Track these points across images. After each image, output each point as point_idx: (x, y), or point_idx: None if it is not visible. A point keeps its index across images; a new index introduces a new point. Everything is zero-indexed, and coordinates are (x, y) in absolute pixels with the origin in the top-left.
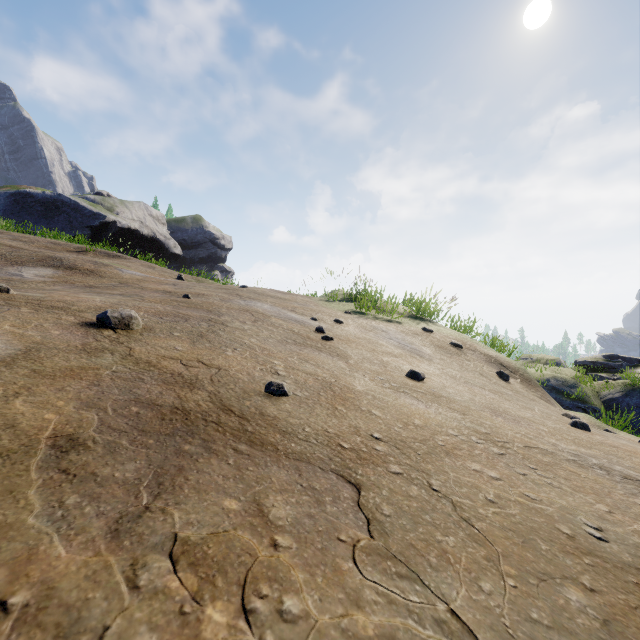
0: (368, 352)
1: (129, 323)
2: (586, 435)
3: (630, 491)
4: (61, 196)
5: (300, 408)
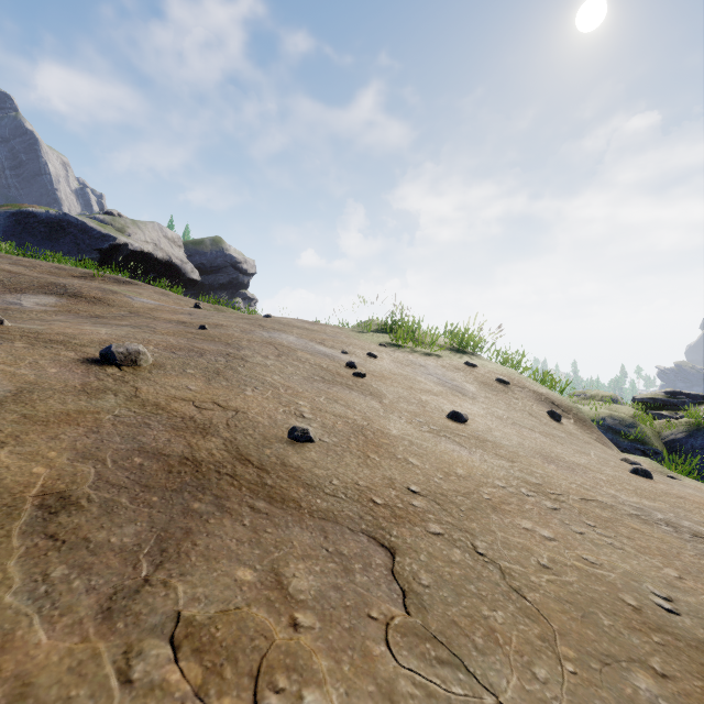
0: (405, 390)
1: (136, 359)
2: (649, 484)
3: (701, 552)
4: (67, 216)
5: (327, 457)
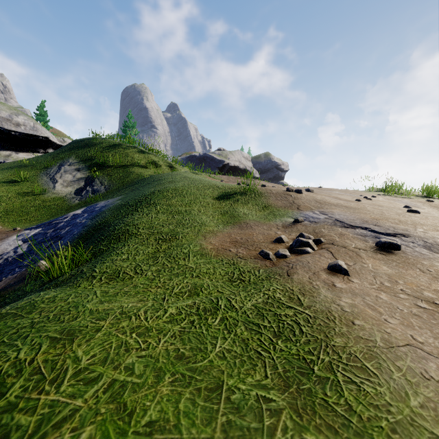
0: (387, 203)
1: (313, 191)
2: None
3: None
4: (206, 154)
5: (365, 202)
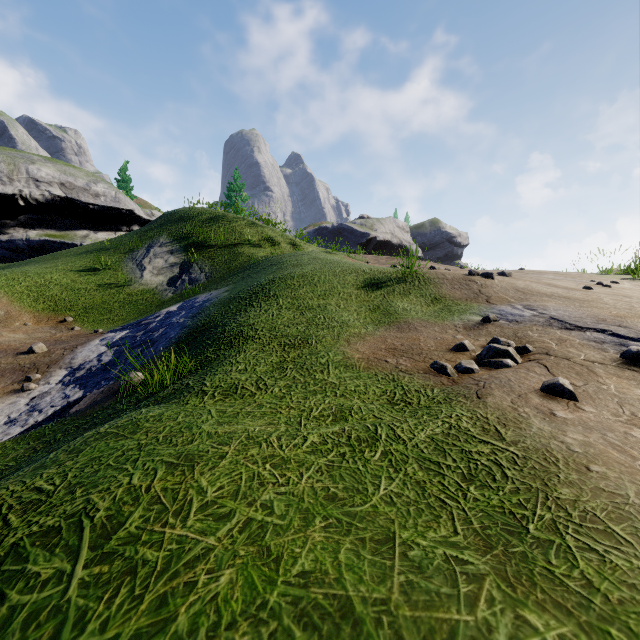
0: (639, 292)
1: (511, 275)
2: None
3: None
4: (342, 225)
5: (599, 291)
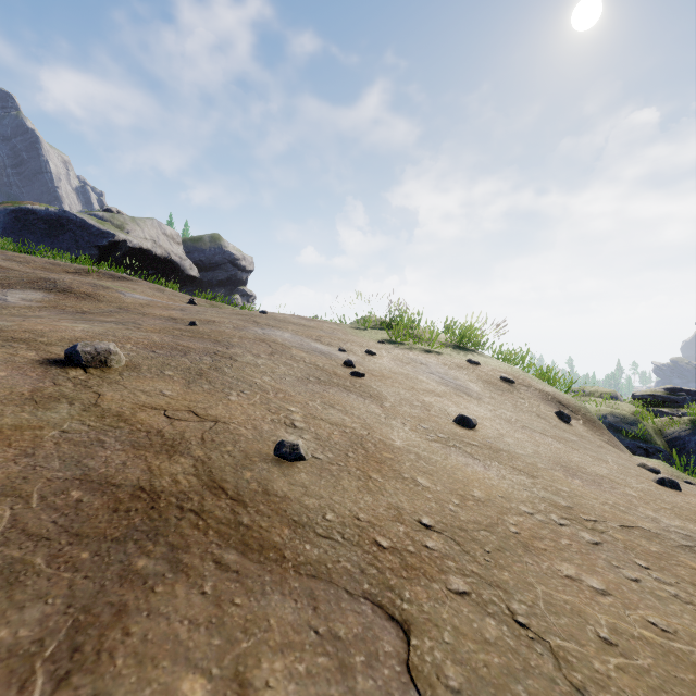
0: (406, 391)
1: (106, 359)
2: (681, 498)
3: None
4: (66, 213)
5: (321, 479)
